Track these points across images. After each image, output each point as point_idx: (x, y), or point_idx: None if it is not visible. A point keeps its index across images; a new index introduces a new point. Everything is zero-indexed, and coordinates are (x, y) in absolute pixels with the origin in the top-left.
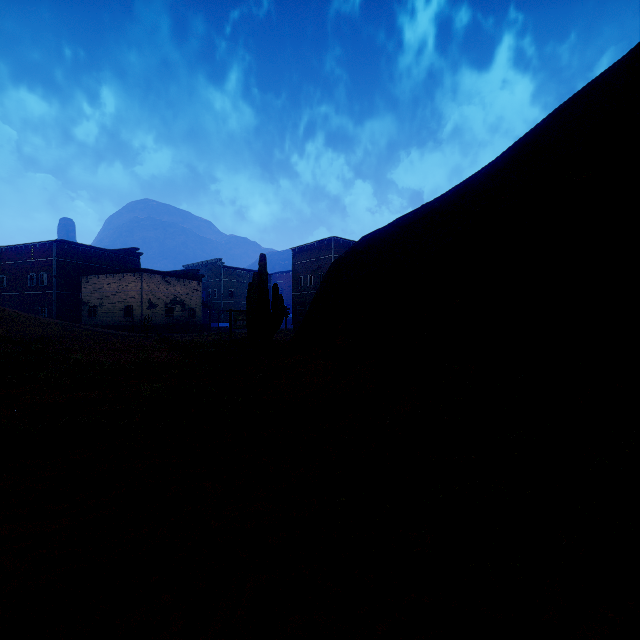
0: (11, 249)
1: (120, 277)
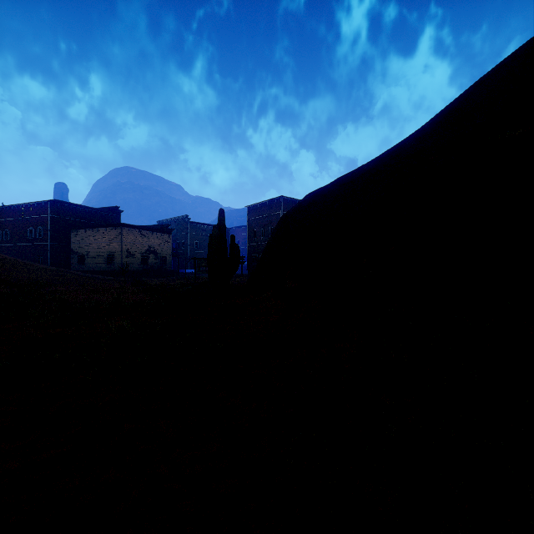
0: (14, 207)
1: (103, 231)
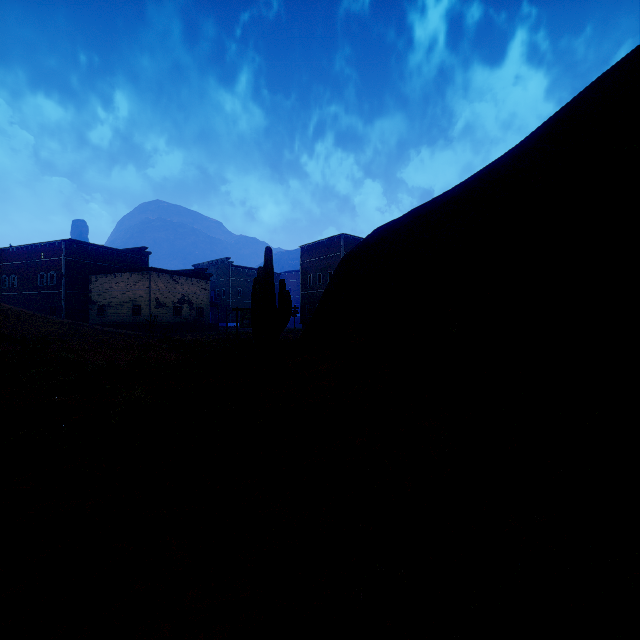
0: (22, 249)
1: (128, 276)
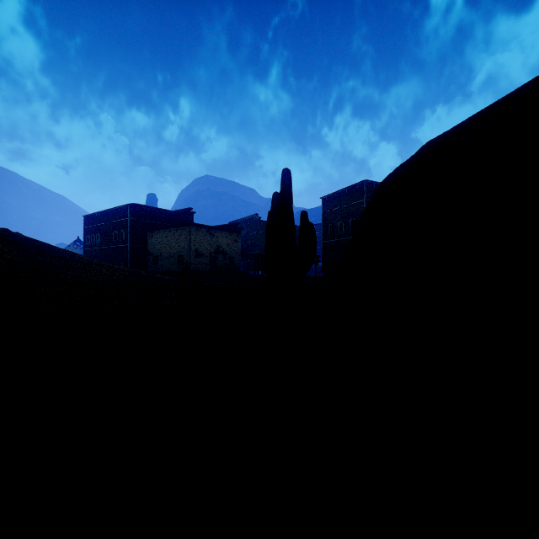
0: (103, 213)
1: (174, 231)
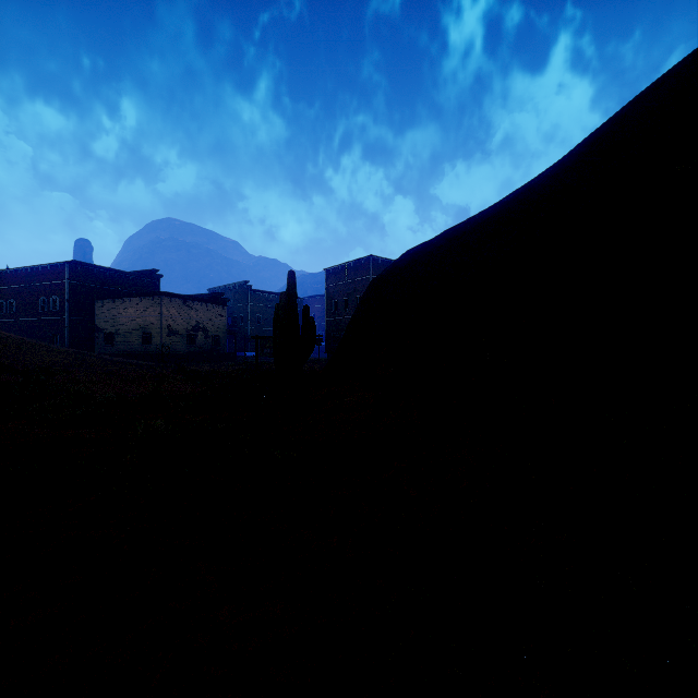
0: (21, 271)
1: (137, 301)
